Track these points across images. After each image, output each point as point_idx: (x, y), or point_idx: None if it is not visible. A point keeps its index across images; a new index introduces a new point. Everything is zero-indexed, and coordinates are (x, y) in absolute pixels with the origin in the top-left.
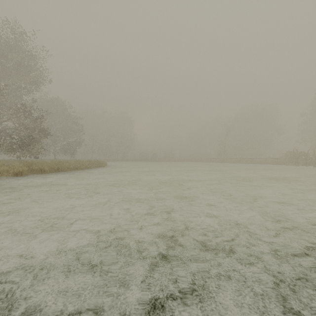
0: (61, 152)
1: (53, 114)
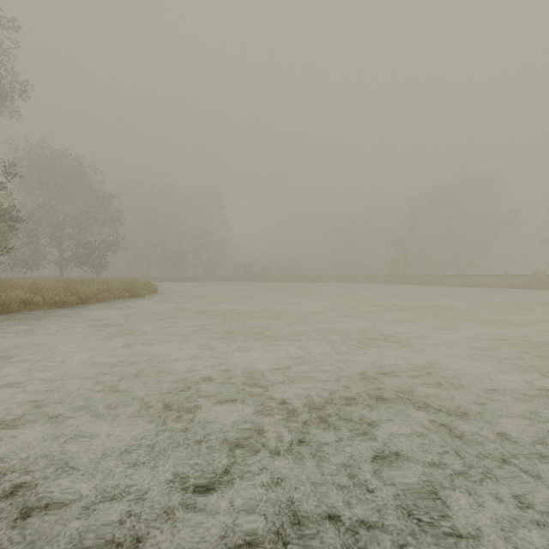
0: (75, 263)
1: (53, 184)
